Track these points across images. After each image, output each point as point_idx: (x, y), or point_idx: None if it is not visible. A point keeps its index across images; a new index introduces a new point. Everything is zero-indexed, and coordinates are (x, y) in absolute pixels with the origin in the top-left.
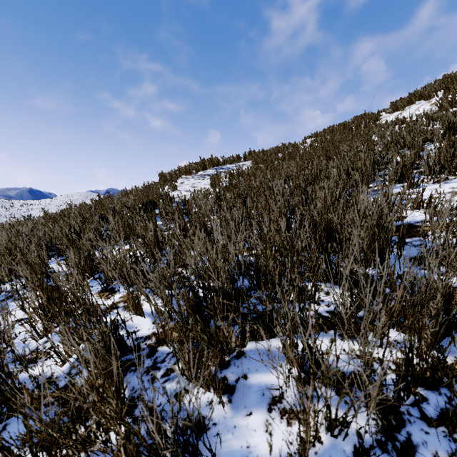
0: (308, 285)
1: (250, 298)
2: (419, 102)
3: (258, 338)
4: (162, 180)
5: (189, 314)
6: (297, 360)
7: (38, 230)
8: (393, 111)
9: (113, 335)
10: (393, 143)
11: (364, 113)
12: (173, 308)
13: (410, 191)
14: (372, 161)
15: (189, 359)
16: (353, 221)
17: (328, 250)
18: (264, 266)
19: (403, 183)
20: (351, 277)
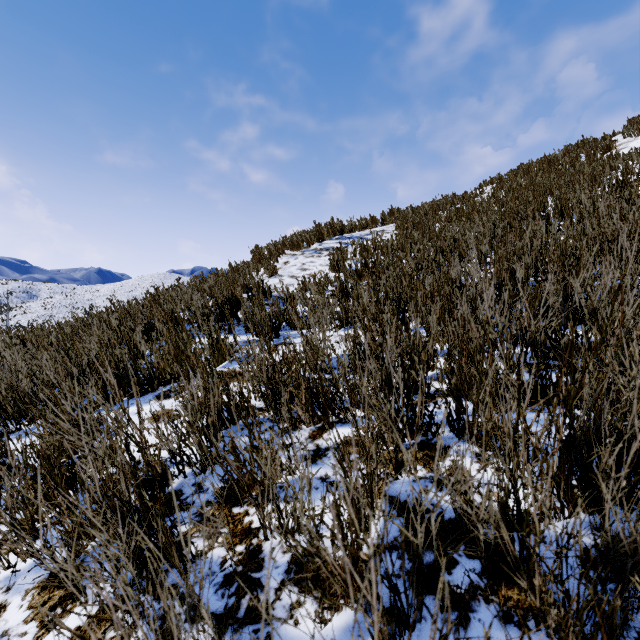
0: None
1: None
2: None
3: None
4: (256, 259)
5: None
6: None
7: (6, 371)
8: (639, 133)
9: None
10: None
11: (581, 141)
12: None
13: None
14: None
15: None
16: None
17: None
18: None
19: None
20: None
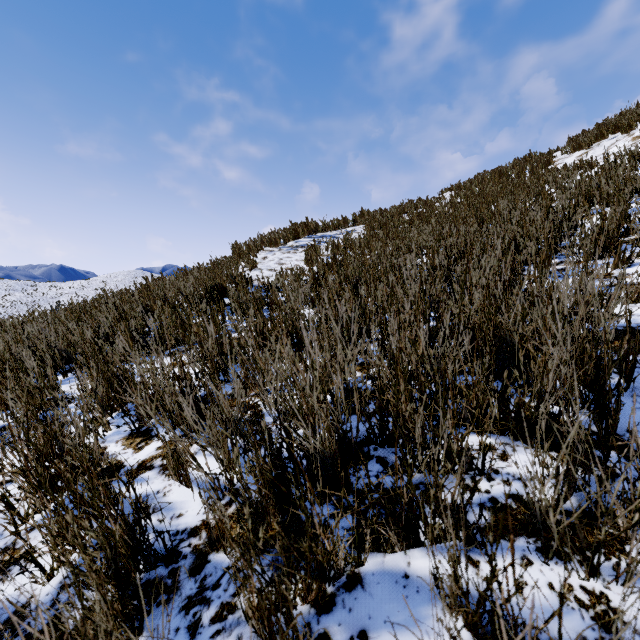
0: (471, 446)
1: (369, 459)
2: (613, 136)
3: (386, 549)
4: (236, 254)
5: (263, 497)
6: (465, 614)
7: (47, 332)
8: (573, 150)
9: (129, 537)
10: (583, 197)
11: (529, 154)
12: (235, 490)
13: (618, 271)
14: (551, 224)
15: (258, 604)
16: (545, 328)
17: (503, 380)
18: (392, 405)
19: (604, 259)
20: (546, 428)
